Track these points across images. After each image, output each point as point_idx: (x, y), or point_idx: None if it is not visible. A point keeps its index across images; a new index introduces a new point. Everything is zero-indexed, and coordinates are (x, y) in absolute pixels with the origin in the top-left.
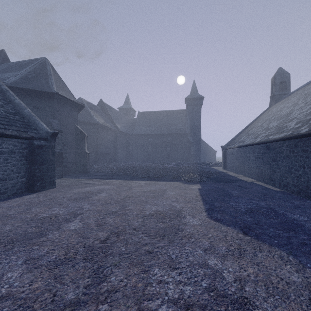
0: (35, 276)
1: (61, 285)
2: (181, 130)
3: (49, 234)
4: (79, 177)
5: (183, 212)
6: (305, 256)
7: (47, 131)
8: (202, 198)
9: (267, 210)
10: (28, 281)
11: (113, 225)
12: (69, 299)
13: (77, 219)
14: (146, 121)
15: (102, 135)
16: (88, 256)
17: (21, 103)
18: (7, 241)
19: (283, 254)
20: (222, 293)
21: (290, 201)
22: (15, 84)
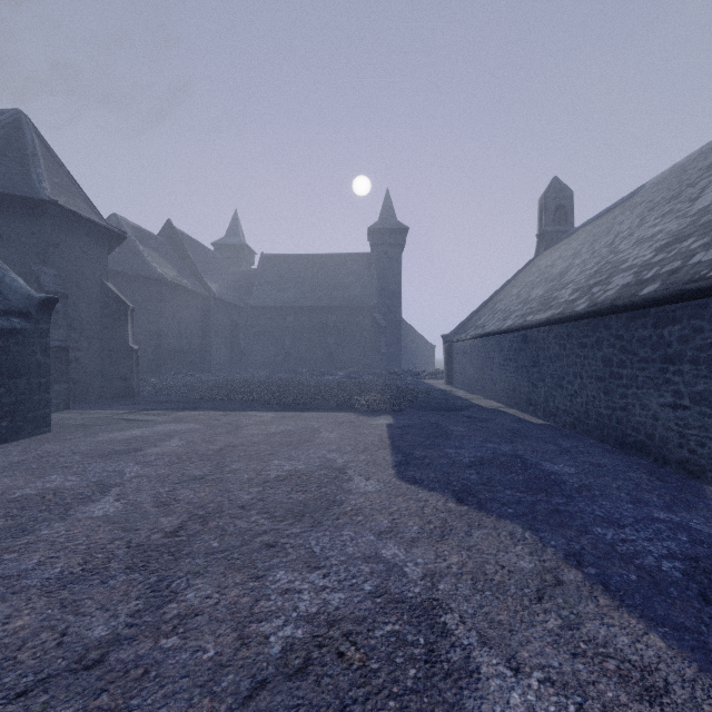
0: (16, 607)
1: (78, 616)
2: (358, 299)
3: (43, 529)
4: (112, 406)
5: (348, 470)
6: (551, 530)
7: (29, 296)
8: (393, 442)
9: (510, 459)
10: (0, 618)
11: (196, 503)
12: (96, 637)
13: (111, 496)
14: (280, 276)
15: (172, 308)
16: (137, 563)
17: None
18: None
19: (516, 530)
20: (398, 597)
21: (555, 442)
22: None
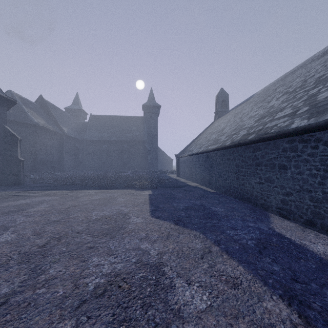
0: None
1: None
2: (138, 137)
3: None
4: (9, 189)
5: (129, 214)
6: (210, 233)
7: None
8: (150, 201)
9: (199, 206)
10: None
11: (55, 232)
12: (3, 293)
13: (9, 232)
14: (100, 125)
15: (43, 139)
16: (24, 260)
17: None
18: None
19: (197, 234)
20: (146, 263)
21: (218, 199)
22: None
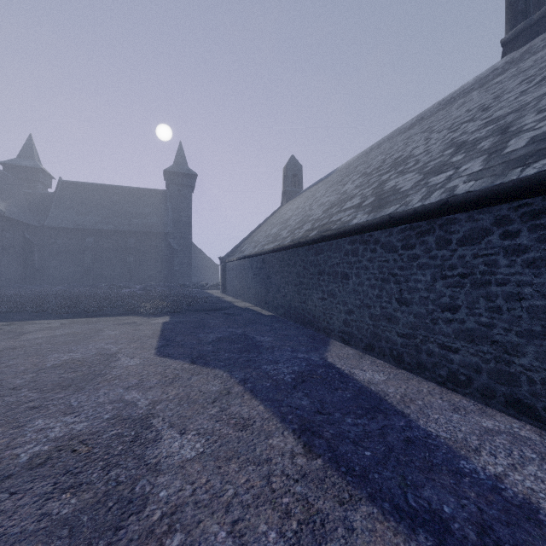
0: None
1: None
2: (155, 226)
3: None
4: None
5: (119, 354)
6: (240, 370)
7: None
8: (162, 333)
9: (239, 336)
10: None
11: None
12: None
13: None
14: (80, 201)
15: None
16: None
17: None
18: None
19: (219, 373)
20: (126, 417)
21: (271, 324)
22: None
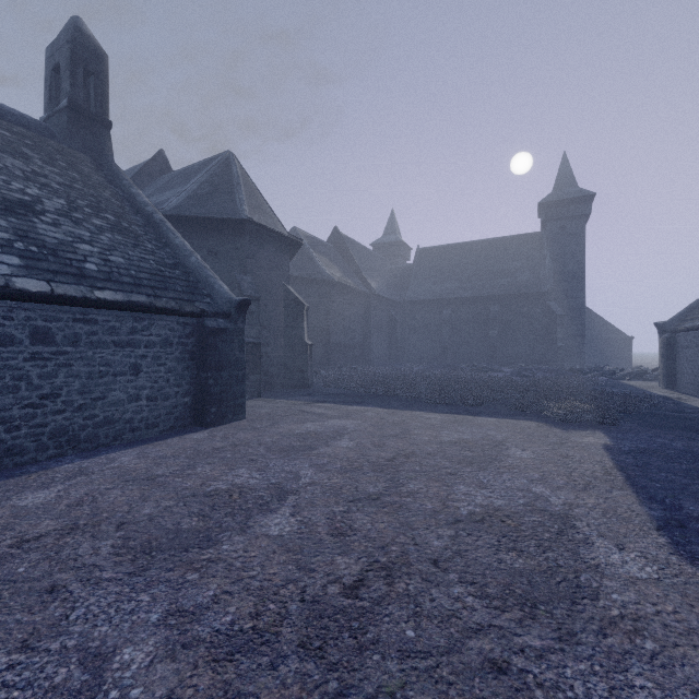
0: (181, 676)
1: None
2: (526, 286)
3: (224, 541)
4: (292, 396)
5: (576, 521)
6: None
7: (230, 299)
8: (629, 477)
9: None
10: (163, 692)
11: (374, 539)
12: None
13: (287, 507)
14: (436, 268)
15: (339, 306)
16: (312, 638)
17: (185, 244)
18: (140, 547)
19: None
20: None
21: None
22: (178, 211)
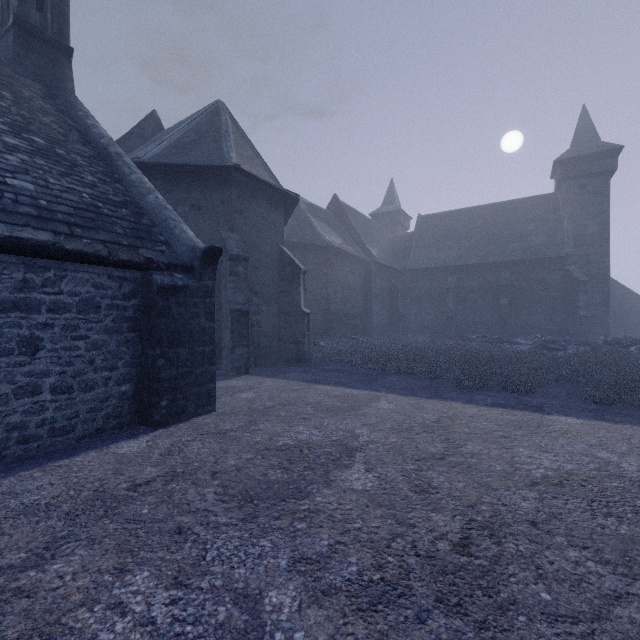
0: None
1: None
2: (542, 250)
3: None
4: (285, 373)
5: None
6: None
7: (194, 247)
8: None
9: None
10: None
11: None
12: None
13: None
14: (439, 235)
15: (338, 274)
16: None
17: (144, 181)
18: None
19: None
20: None
21: None
22: (156, 160)
